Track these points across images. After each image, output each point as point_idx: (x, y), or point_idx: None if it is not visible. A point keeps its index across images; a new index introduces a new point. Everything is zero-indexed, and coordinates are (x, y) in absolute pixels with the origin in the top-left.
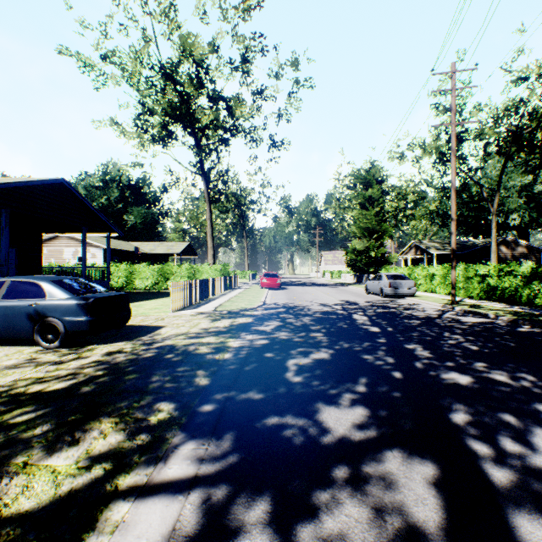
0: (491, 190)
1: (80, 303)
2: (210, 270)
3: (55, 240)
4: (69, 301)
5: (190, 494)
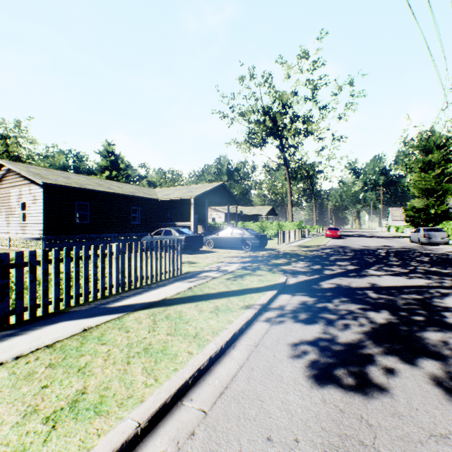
0: None
1: (255, 236)
2: (290, 225)
3: None
4: (252, 236)
5: (305, 264)
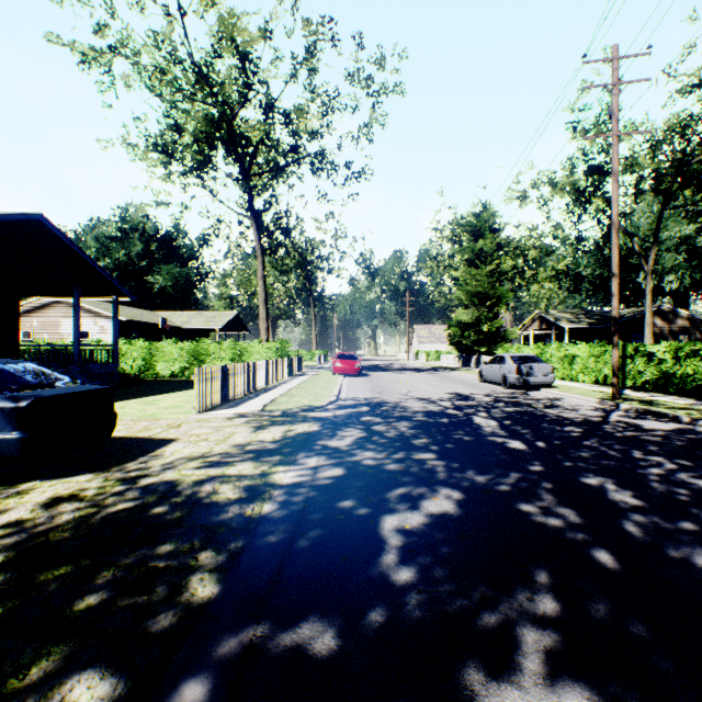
0: (646, 242)
1: (5, 408)
2: (262, 350)
3: (49, 308)
4: None
5: None
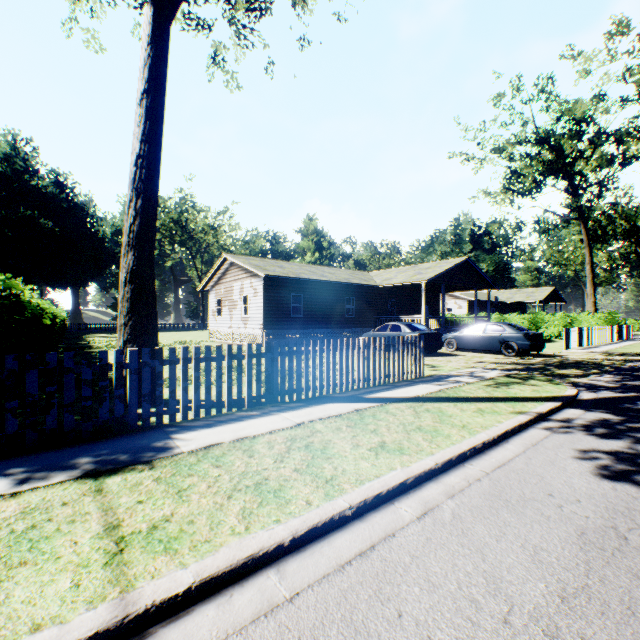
0: None
1: (524, 335)
2: (590, 319)
3: None
4: (518, 334)
5: (614, 378)
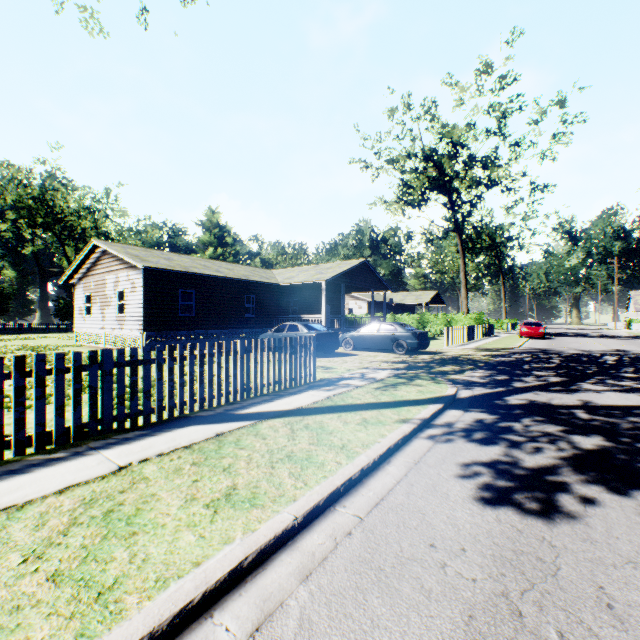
0: None
1: (412, 334)
2: (464, 319)
3: None
4: (407, 333)
5: (485, 373)
